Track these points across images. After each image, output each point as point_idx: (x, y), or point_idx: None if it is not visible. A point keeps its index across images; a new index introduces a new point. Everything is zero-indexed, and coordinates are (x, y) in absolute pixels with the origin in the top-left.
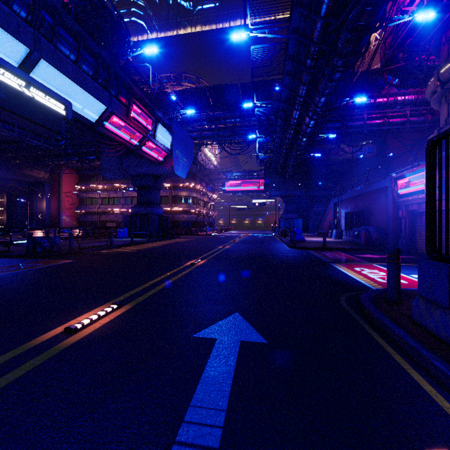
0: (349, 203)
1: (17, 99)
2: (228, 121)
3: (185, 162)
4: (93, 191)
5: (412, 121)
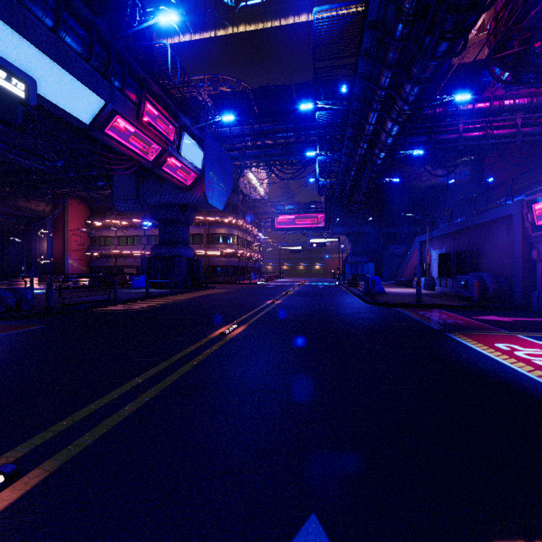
0: (445, 241)
1: None
2: (278, 135)
3: (223, 188)
4: (108, 228)
5: (524, 132)
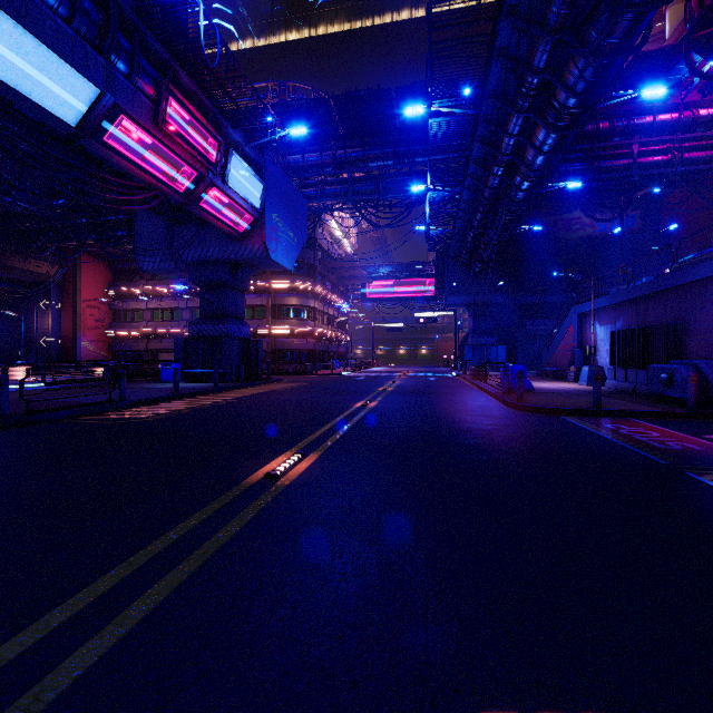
0: (620, 313)
1: None
2: (371, 165)
3: (292, 238)
4: (137, 298)
5: None
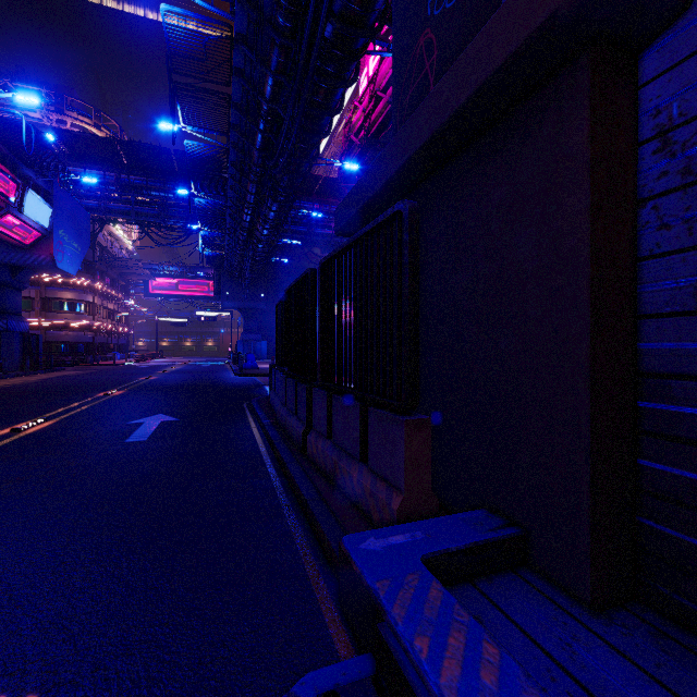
0: None
1: None
2: (154, 194)
3: (77, 248)
4: None
5: None
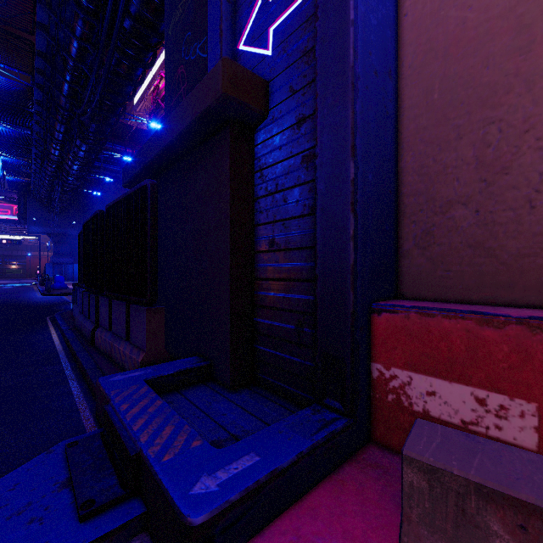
0: None
1: None
2: None
3: None
4: None
5: None
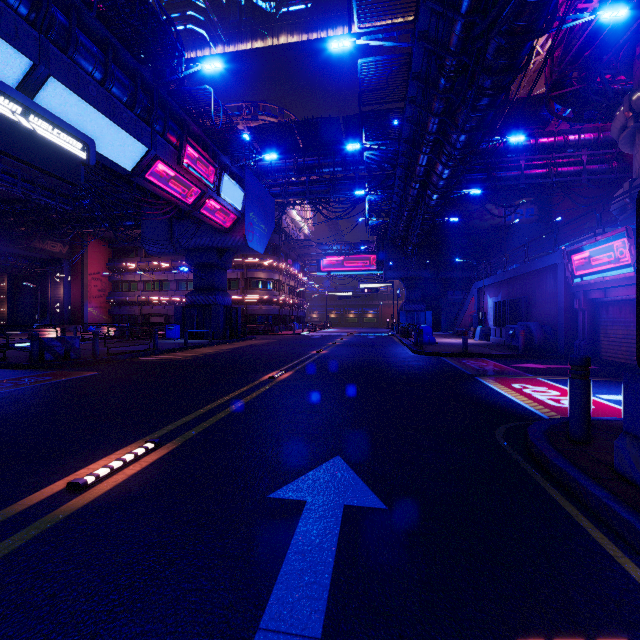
0: (500, 289)
1: (11, 134)
2: (324, 171)
3: (264, 229)
4: (132, 272)
5: (590, 170)
